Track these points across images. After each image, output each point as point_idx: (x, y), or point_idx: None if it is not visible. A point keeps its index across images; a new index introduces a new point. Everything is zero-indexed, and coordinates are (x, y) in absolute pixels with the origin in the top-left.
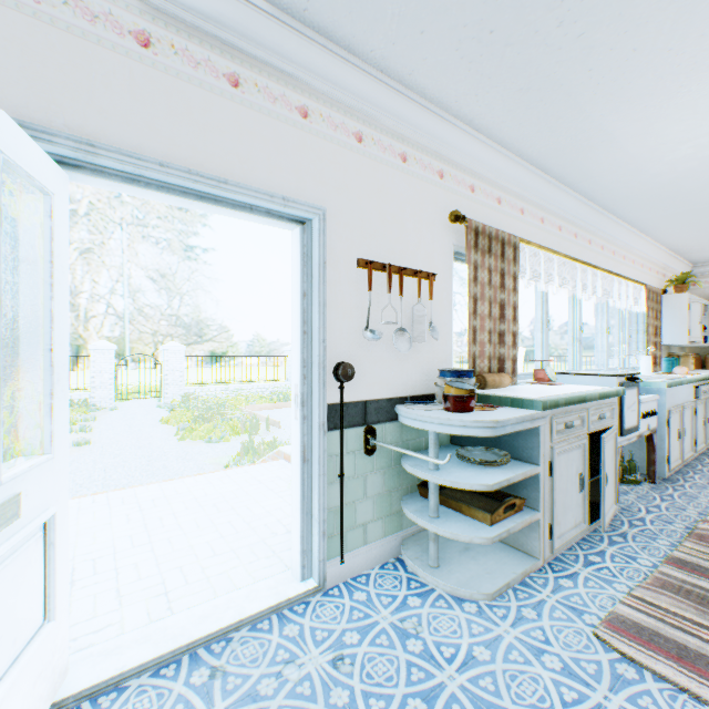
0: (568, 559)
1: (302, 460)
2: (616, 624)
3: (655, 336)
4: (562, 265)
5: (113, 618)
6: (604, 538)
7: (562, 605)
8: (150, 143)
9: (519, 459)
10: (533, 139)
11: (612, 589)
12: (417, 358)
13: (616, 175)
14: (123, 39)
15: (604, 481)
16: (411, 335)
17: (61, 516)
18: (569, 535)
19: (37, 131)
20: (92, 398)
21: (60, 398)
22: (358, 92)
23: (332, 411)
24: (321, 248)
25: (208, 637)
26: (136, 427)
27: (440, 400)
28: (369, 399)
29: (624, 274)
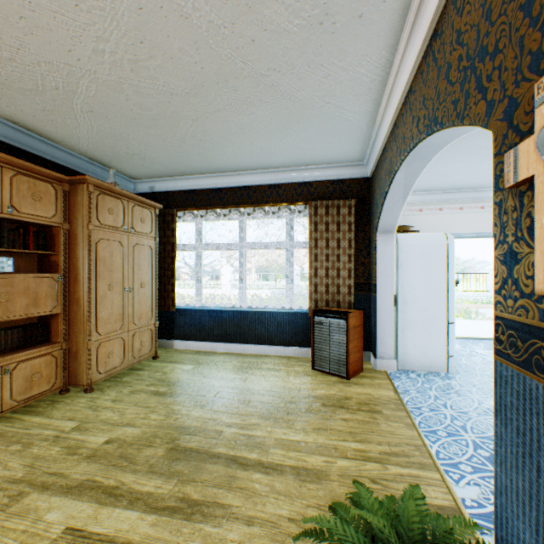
0: None
1: None
2: None
3: None
4: None
5: None
6: None
7: None
8: (461, 229)
9: None
10: None
11: None
12: None
13: None
14: (456, 210)
15: None
16: None
17: None
18: None
19: None
20: None
21: None
22: None
23: None
24: None
25: (475, 338)
26: None
27: None
28: None
29: None
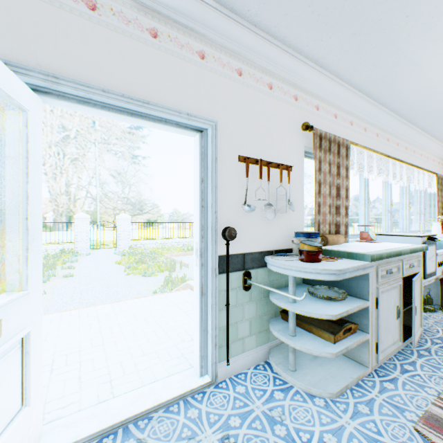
0: (389, 367)
1: (201, 294)
2: (431, 421)
3: (442, 208)
4: (378, 160)
5: (75, 398)
6: (414, 352)
7: (387, 403)
8: (96, 76)
9: (353, 295)
10: (361, 71)
11: (424, 393)
12: (279, 224)
13: (419, 96)
14: (77, 4)
15: (414, 311)
16: (275, 208)
17: (35, 333)
18: (389, 350)
19: (18, 67)
20: (76, 248)
21: (34, 251)
22: (239, 41)
23: (221, 260)
24: (214, 148)
25: (136, 416)
26: (101, 266)
27: (296, 253)
28: (246, 252)
29: (421, 166)
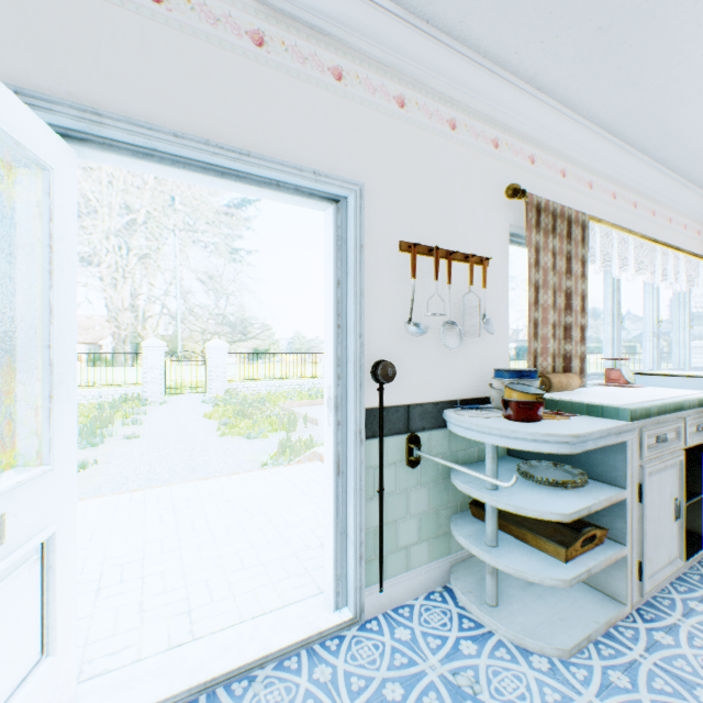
0: (662, 605)
1: (336, 472)
2: None
3: None
4: (637, 247)
5: (132, 638)
6: None
7: (663, 671)
8: (163, 111)
9: (597, 479)
10: (608, 95)
11: None
12: (467, 355)
13: None
14: None
15: None
16: (461, 329)
17: (65, 534)
18: (663, 575)
19: (36, 98)
20: (144, 392)
21: (63, 400)
22: (400, 48)
23: (370, 417)
24: (357, 229)
25: (229, 674)
26: (182, 421)
27: (496, 405)
28: (412, 403)
29: None
